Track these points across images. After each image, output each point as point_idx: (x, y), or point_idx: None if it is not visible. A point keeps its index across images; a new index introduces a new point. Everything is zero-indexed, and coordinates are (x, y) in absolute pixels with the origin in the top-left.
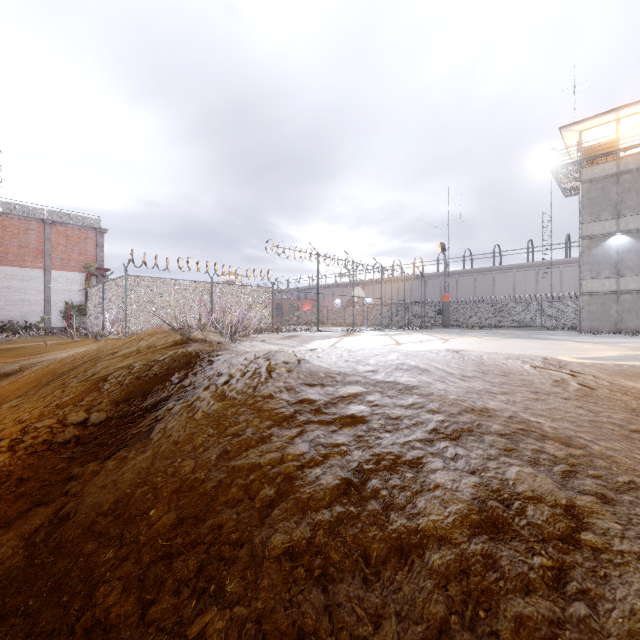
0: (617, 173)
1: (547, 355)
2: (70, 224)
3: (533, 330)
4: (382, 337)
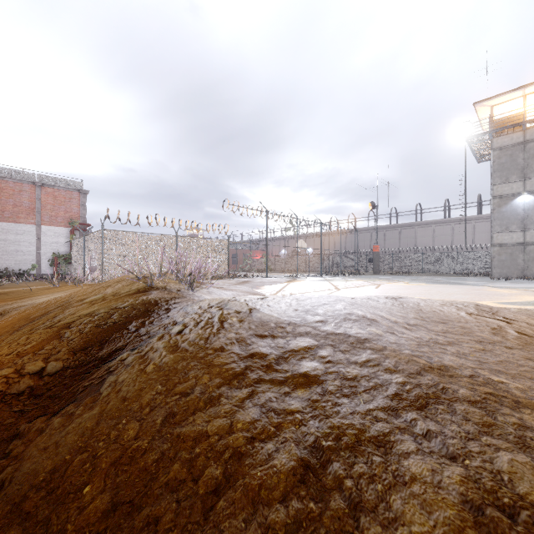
0: (524, 142)
1: (471, 300)
2: (57, 186)
3: (451, 276)
4: (322, 282)
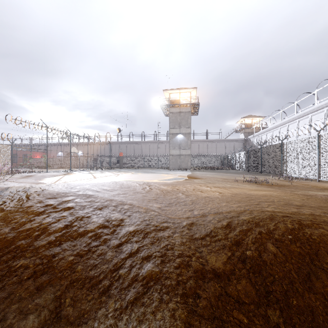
0: (180, 112)
1: (151, 179)
2: None
3: (155, 169)
4: (87, 174)
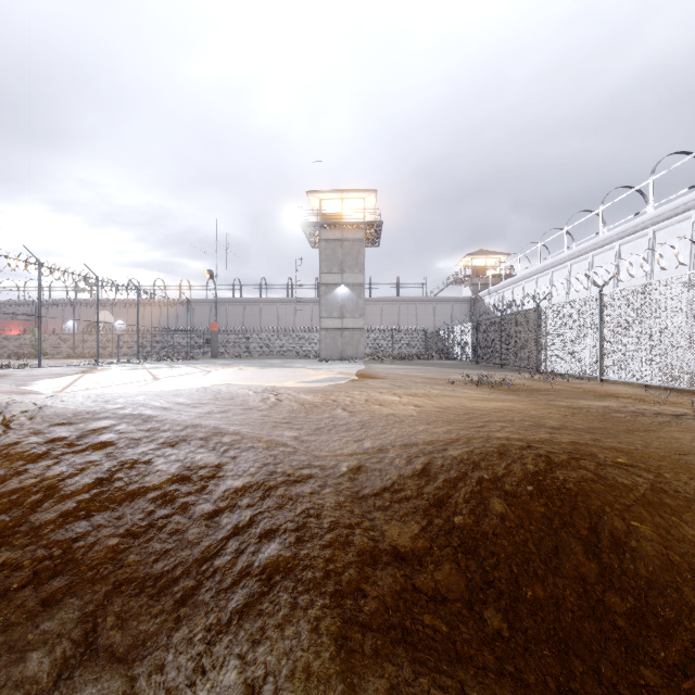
0: (342, 239)
1: (280, 381)
2: None
3: (289, 359)
4: (138, 372)
